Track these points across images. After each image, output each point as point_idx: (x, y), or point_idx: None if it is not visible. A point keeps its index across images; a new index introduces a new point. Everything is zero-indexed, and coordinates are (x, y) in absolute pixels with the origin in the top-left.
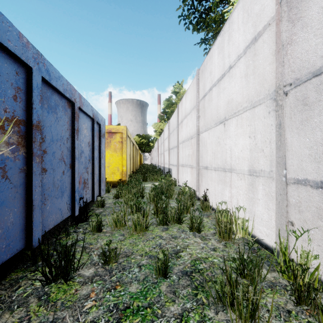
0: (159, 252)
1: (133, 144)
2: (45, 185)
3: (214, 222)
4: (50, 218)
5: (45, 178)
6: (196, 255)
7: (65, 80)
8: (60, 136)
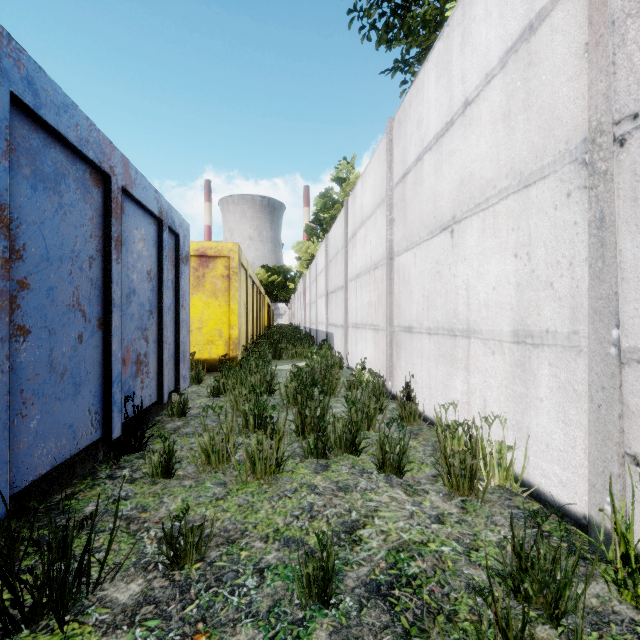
0: (308, 529)
1: (253, 283)
2: (23, 368)
3: (431, 449)
4: (41, 450)
5: (25, 350)
6: (397, 534)
7: (85, 117)
8: (70, 249)
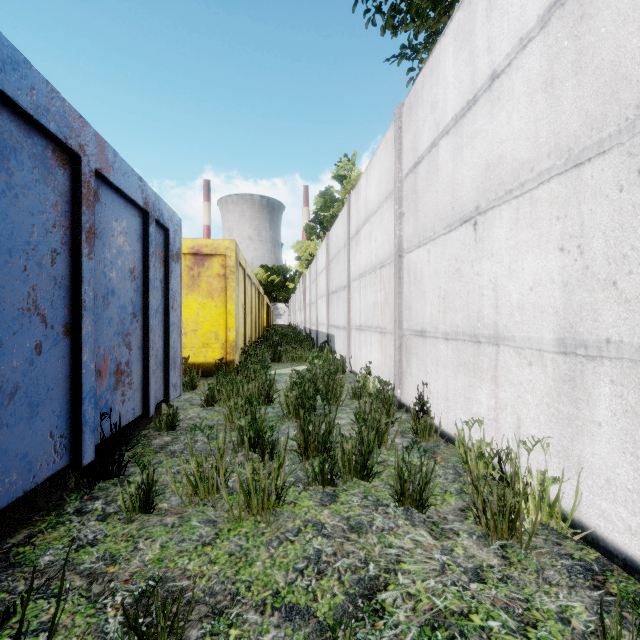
0: (316, 591)
1: (252, 283)
2: None
3: (453, 472)
4: None
5: None
6: (429, 600)
7: (43, 81)
8: (24, 240)
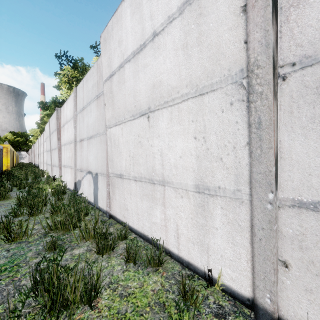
0: None
1: (12, 150)
2: None
3: None
4: None
5: None
6: None
7: None
8: None
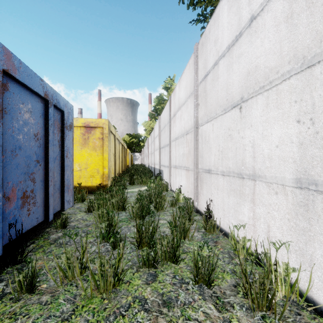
0: None
1: (119, 142)
2: None
3: (228, 256)
4: None
5: None
6: None
7: None
8: None
